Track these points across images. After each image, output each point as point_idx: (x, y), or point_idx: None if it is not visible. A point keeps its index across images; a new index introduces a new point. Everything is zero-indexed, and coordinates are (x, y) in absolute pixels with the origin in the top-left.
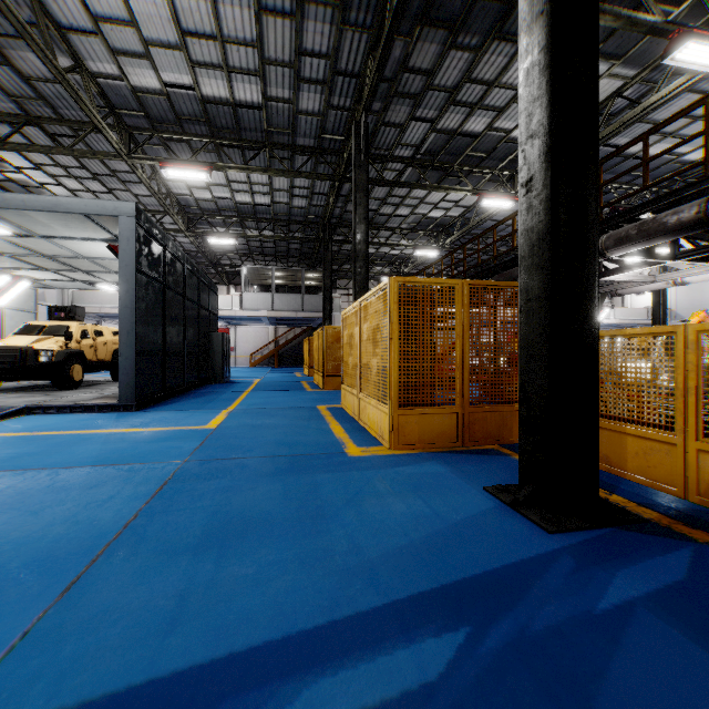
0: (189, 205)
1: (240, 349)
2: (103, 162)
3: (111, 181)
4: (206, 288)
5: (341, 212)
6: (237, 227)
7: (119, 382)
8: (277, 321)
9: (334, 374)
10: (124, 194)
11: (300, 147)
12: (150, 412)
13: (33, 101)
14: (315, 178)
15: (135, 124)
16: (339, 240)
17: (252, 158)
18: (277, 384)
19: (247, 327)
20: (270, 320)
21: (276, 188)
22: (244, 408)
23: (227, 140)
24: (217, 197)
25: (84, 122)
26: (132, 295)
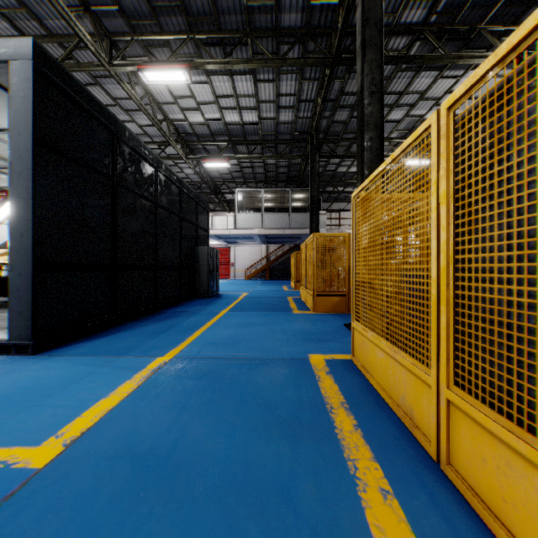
0: (187, 132)
1: (239, 264)
2: (103, 88)
3: (117, 112)
4: (192, 202)
5: (328, 123)
6: (230, 153)
7: (10, 310)
8: (267, 239)
9: (326, 293)
10: (131, 126)
11: (285, 31)
12: (46, 359)
13: (18, 13)
14: (302, 65)
15: (115, 29)
16: (325, 156)
17: (232, 51)
18: (261, 301)
19: (244, 246)
20: (261, 238)
21: (262, 100)
22: (190, 354)
23: (206, 33)
24: (208, 119)
25: (70, 35)
26: (28, 178)
